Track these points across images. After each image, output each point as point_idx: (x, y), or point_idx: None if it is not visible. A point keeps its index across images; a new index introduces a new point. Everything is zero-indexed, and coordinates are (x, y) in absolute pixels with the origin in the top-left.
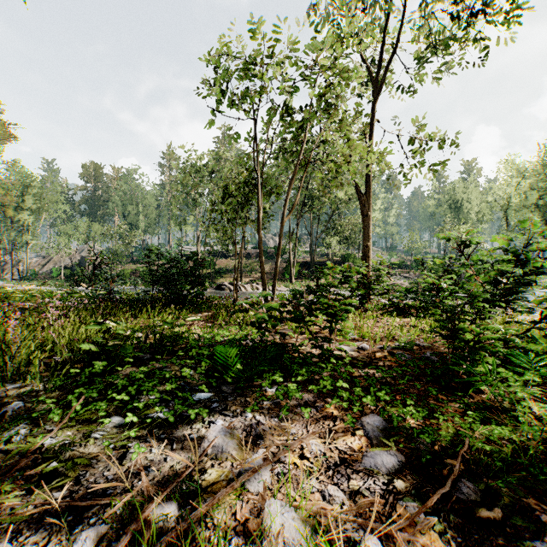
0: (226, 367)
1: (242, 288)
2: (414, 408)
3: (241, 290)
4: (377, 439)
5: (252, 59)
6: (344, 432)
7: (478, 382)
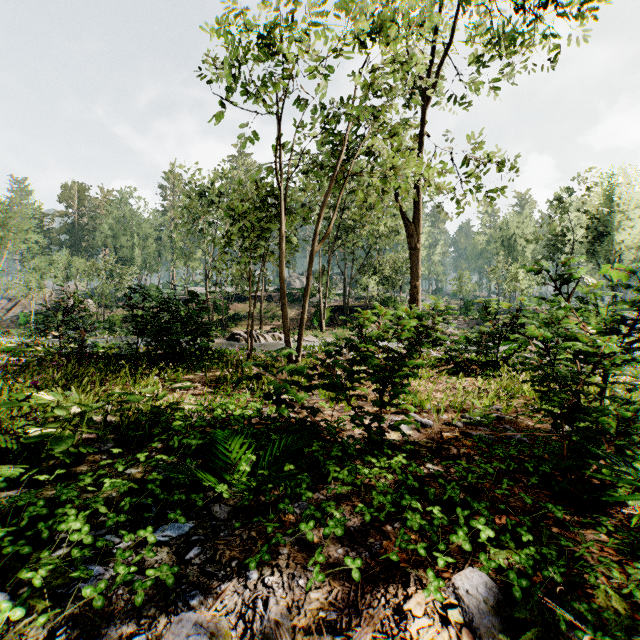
0: (226, 463)
1: (261, 338)
2: (534, 549)
3: (260, 340)
4: (492, 635)
5: (270, 28)
6: (428, 616)
7: (615, 489)
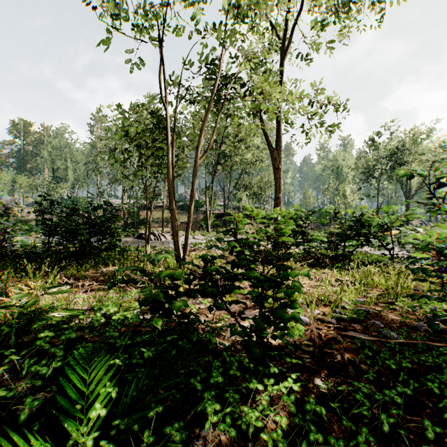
0: None
1: (162, 237)
2: None
3: (161, 238)
4: None
5: None
6: None
7: None
